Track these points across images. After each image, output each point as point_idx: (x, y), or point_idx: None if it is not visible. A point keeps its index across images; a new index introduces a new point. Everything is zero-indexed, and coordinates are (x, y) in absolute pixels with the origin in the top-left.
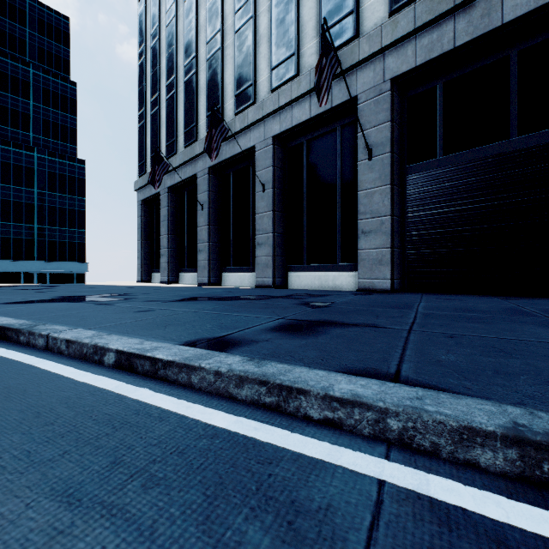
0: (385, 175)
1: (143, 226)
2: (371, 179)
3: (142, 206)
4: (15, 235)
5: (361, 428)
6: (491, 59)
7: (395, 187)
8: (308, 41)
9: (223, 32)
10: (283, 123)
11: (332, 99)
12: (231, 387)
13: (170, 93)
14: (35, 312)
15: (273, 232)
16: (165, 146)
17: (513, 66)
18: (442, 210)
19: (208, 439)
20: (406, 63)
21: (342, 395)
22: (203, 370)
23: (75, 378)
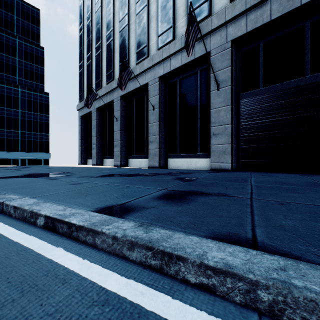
0: (227, 99)
1: (82, 131)
2: (218, 102)
3: (81, 119)
4: (7, 137)
5: (233, 295)
6: (293, 27)
7: (233, 106)
8: (180, 19)
9: (129, 14)
10: (165, 68)
11: (195, 53)
12: (124, 249)
13: (97, 52)
14: (5, 185)
15: (159, 135)
16: (95, 83)
17: (307, 31)
18: (262, 121)
19: (100, 307)
20: (240, 31)
21: (215, 265)
22: (104, 234)
23: (11, 238)
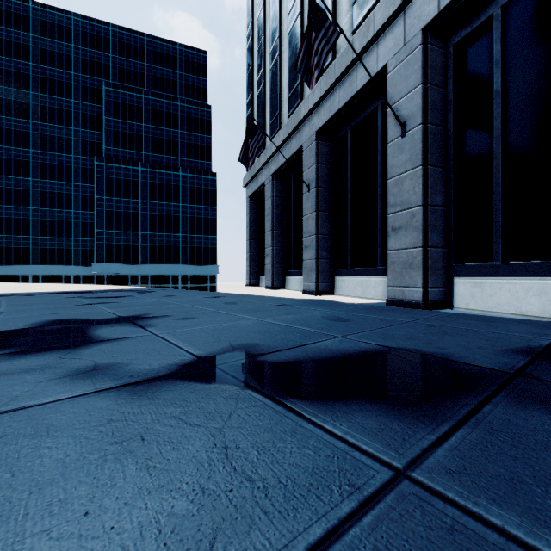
0: None
1: (251, 225)
2: None
3: (250, 202)
4: (166, 243)
5: None
6: None
7: None
8: None
9: None
10: None
11: None
12: None
13: (273, 59)
14: None
15: (422, 205)
16: (269, 125)
17: None
18: None
19: None
20: None
21: None
22: None
23: None
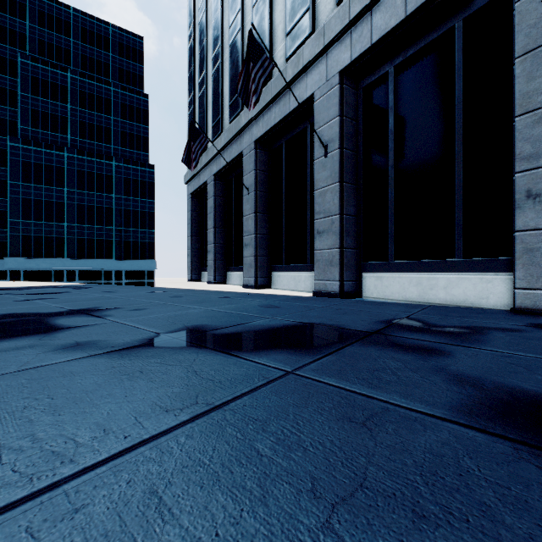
0: None
1: (193, 221)
2: None
3: (192, 199)
4: (97, 236)
5: None
6: None
7: None
8: None
9: None
10: (356, 44)
11: None
12: None
13: (215, 65)
14: None
15: (340, 214)
16: (211, 127)
17: None
18: None
19: None
20: None
21: None
22: None
23: None
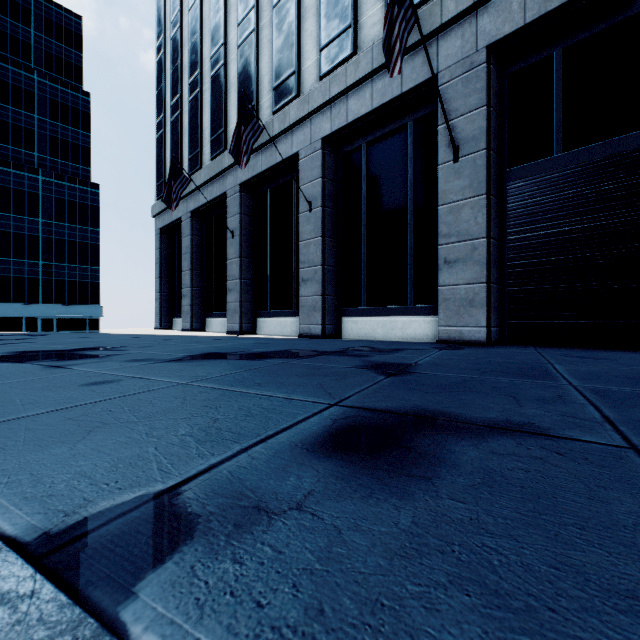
0: (479, 181)
1: (162, 261)
2: (457, 188)
3: (161, 235)
4: (15, 273)
5: None
6: (637, 8)
7: (492, 198)
8: (369, 7)
9: (258, 8)
10: (335, 119)
11: (402, 81)
12: None
13: (193, 92)
14: None
15: (322, 265)
16: (188, 159)
17: None
18: (560, 229)
19: None
20: (509, 22)
21: None
22: None
23: None
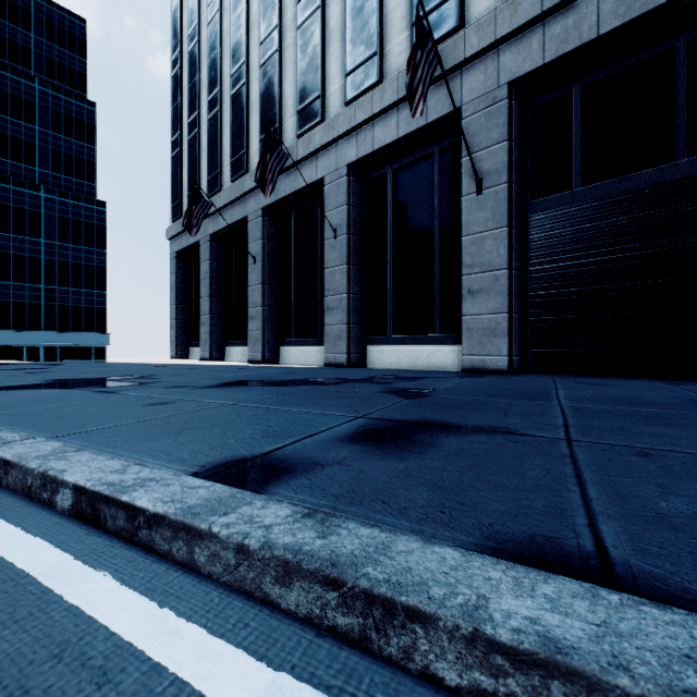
0: (501, 214)
1: (178, 286)
2: (480, 220)
3: (177, 259)
4: (15, 298)
5: None
6: (648, 52)
7: (513, 230)
8: (395, 36)
9: (281, 28)
10: (361, 146)
11: (427, 112)
12: (267, 581)
13: (212, 111)
14: None
15: (347, 293)
16: (207, 180)
17: (680, 61)
18: (578, 261)
19: None
20: (529, 61)
21: (517, 641)
22: (216, 539)
23: None
